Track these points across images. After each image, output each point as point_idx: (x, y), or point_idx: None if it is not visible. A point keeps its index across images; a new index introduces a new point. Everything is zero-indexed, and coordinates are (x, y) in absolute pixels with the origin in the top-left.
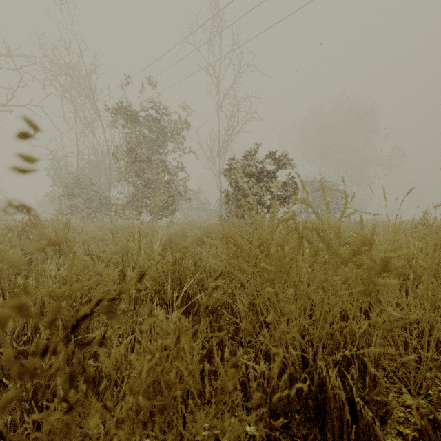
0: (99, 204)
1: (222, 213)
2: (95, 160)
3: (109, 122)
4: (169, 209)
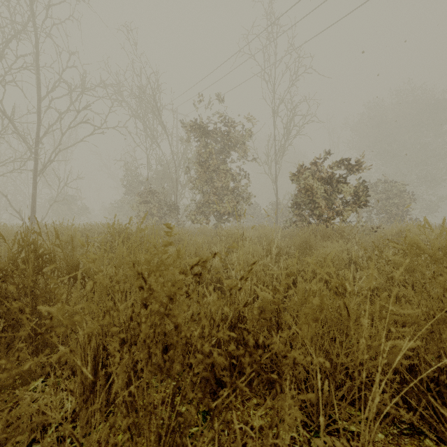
0: (170, 210)
1: (278, 217)
2: (162, 170)
3: (182, 137)
4: (233, 214)
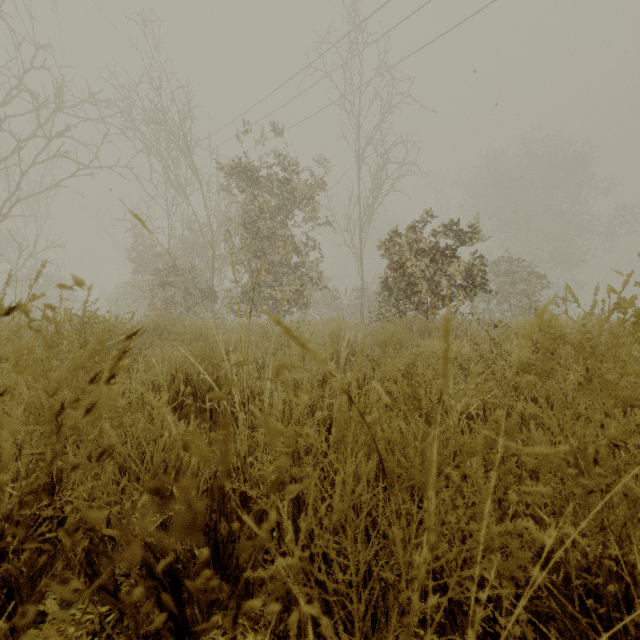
0: (201, 296)
1: (364, 308)
2: (191, 237)
3: (218, 186)
4: (297, 303)
